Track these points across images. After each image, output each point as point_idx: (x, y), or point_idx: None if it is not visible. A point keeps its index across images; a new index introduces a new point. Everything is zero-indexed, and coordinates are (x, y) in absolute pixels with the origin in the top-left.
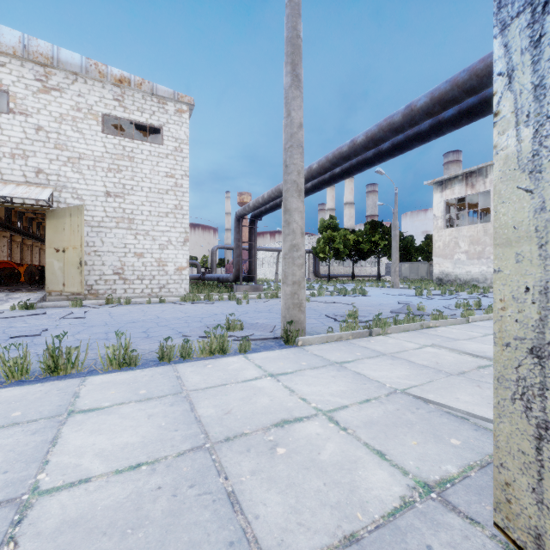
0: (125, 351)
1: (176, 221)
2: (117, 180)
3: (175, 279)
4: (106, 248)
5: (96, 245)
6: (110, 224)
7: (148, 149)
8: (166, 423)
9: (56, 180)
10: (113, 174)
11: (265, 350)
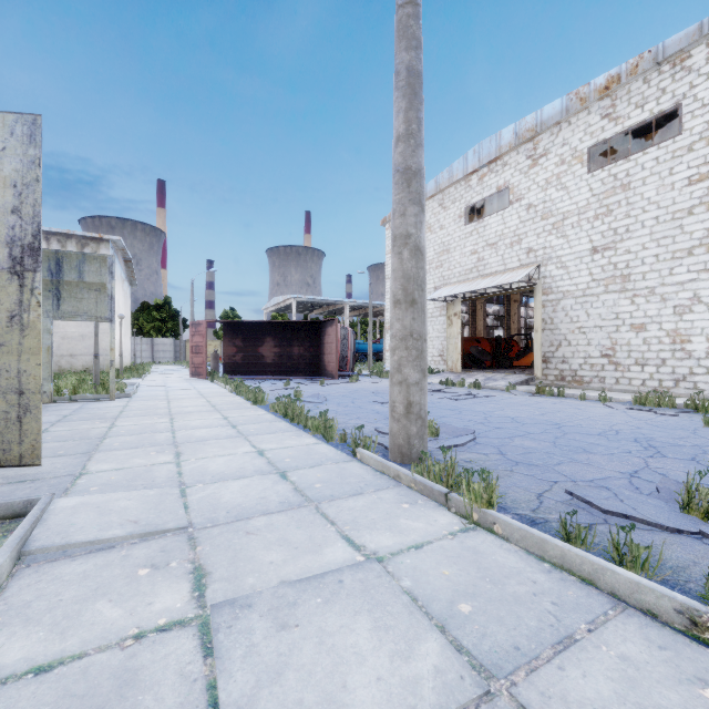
0: (302, 413)
1: None
2: (605, 228)
3: (708, 367)
4: (591, 323)
5: (580, 320)
6: (596, 290)
7: (652, 157)
8: (207, 437)
9: (542, 255)
10: (601, 220)
11: (341, 448)
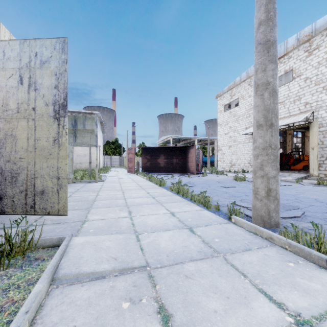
0: (187, 192)
1: None
2: None
3: None
4: None
5: None
6: None
7: None
8: (141, 203)
9: (315, 105)
10: None
11: (217, 213)
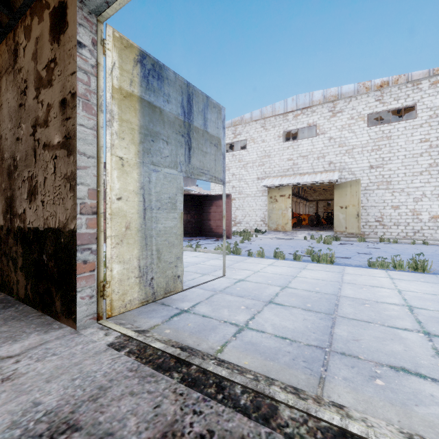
0: None
1: (430, 177)
2: (377, 156)
3: (429, 226)
4: (369, 204)
5: (363, 202)
6: (372, 187)
7: (402, 126)
8: None
9: (339, 166)
10: (375, 152)
11: None
